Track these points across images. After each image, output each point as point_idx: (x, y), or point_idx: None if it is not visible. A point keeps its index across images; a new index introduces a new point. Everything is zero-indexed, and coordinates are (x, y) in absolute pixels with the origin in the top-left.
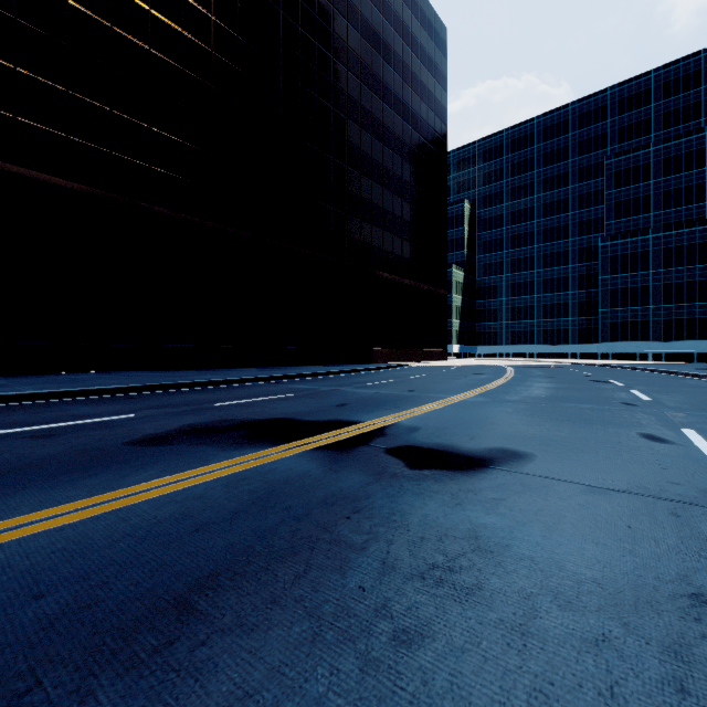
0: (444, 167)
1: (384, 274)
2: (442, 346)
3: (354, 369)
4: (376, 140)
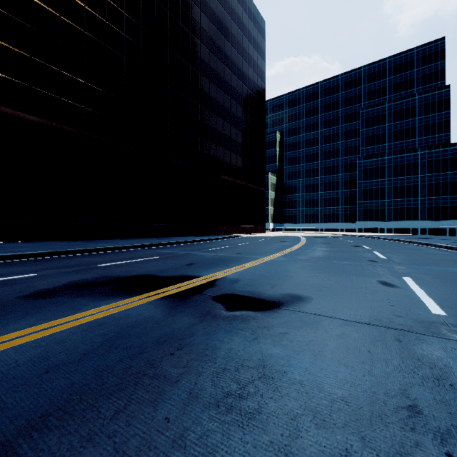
0: (263, 109)
1: (225, 177)
2: (262, 224)
3: (204, 239)
4: (219, 90)
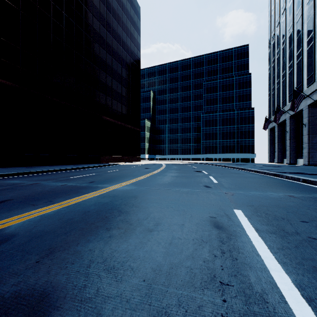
0: (139, 71)
1: (107, 118)
2: (138, 155)
3: (80, 167)
4: (102, 48)
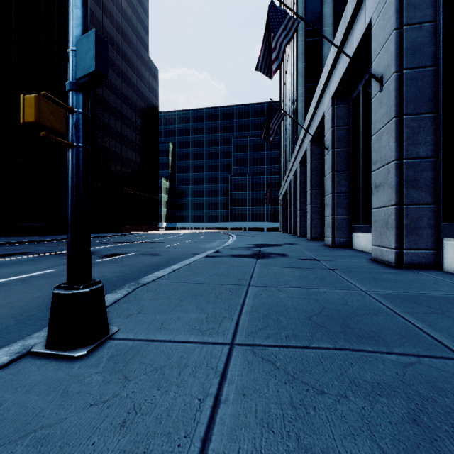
0: (157, 137)
1: (128, 189)
2: (156, 224)
3: (119, 234)
4: (123, 125)
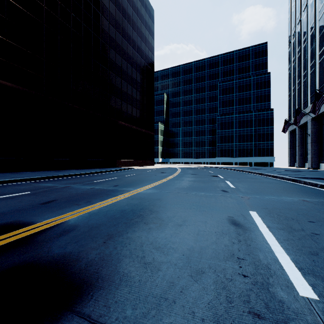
0: (153, 75)
1: (122, 122)
2: (152, 158)
3: (99, 171)
4: (118, 55)
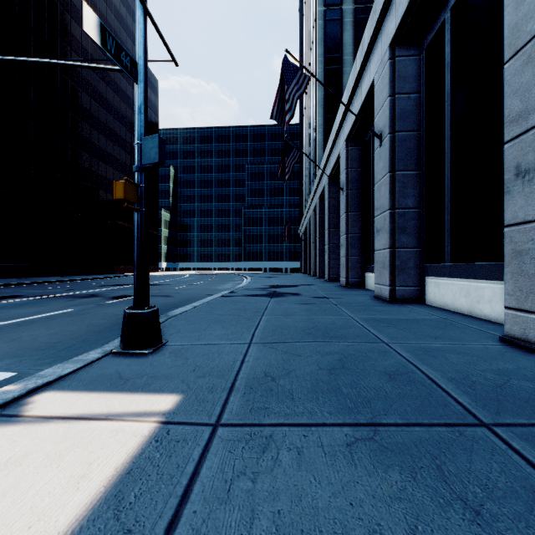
0: None
1: (121, 222)
2: (156, 264)
3: (112, 276)
4: (116, 145)
